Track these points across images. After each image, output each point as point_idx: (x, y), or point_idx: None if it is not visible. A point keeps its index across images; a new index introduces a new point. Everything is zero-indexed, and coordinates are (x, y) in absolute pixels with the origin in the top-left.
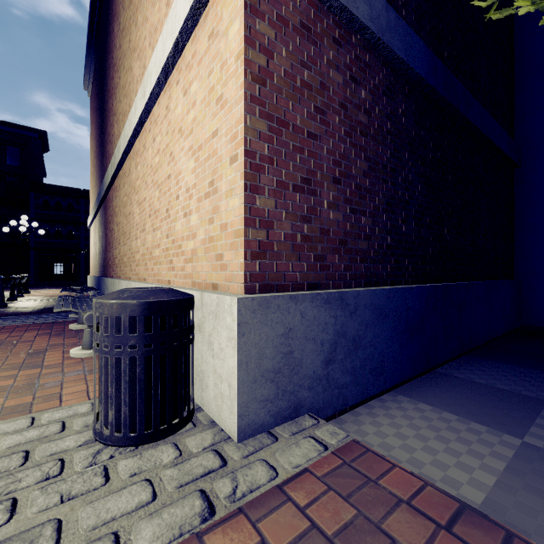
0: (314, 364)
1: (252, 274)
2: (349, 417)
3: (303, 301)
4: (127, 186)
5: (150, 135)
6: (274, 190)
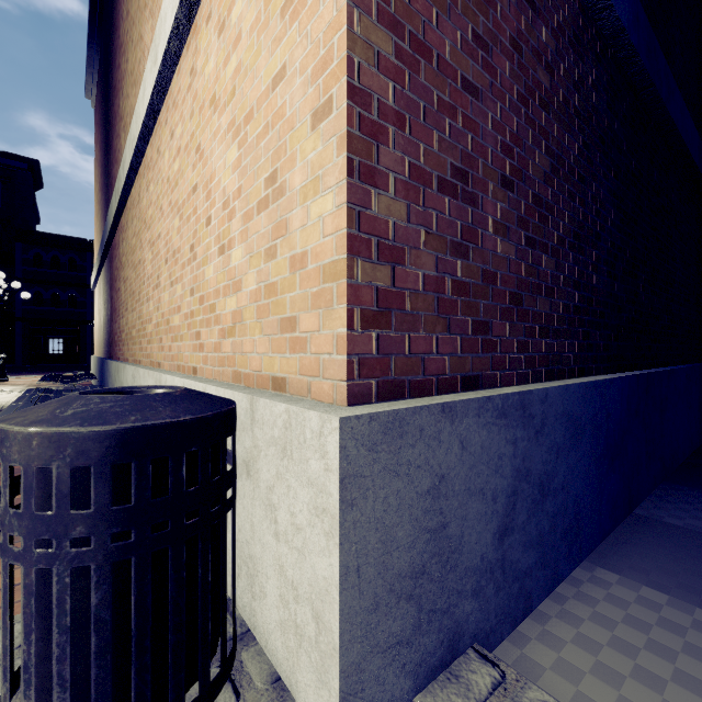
0: (481, 541)
1: (362, 361)
2: (530, 626)
3: (463, 415)
4: (137, 221)
5: (166, 130)
6: (406, 184)
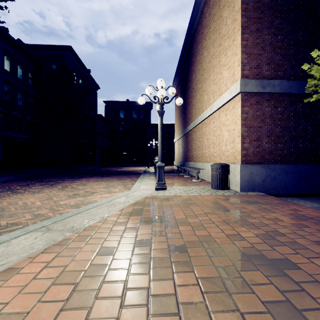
0: (259, 181)
1: (243, 160)
2: None
3: (255, 166)
4: (201, 132)
5: (212, 120)
6: (248, 142)
